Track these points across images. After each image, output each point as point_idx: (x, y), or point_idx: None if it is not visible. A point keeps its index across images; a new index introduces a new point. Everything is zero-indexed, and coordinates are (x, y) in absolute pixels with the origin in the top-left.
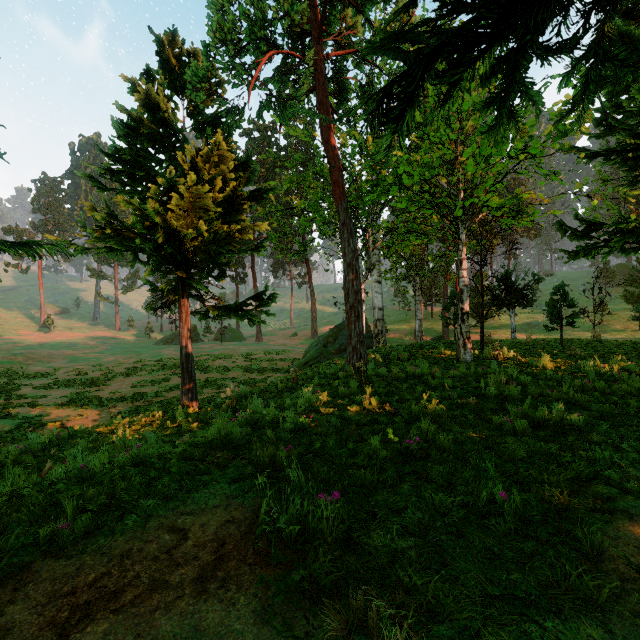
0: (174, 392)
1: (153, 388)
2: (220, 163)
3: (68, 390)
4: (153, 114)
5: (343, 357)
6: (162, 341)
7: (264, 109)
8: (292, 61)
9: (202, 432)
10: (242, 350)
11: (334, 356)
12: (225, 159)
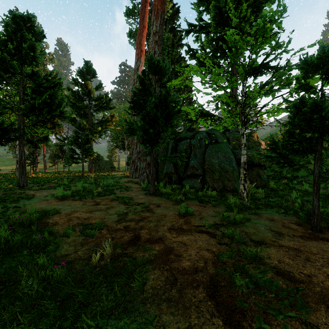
0: None
1: None
2: None
3: None
4: None
5: None
6: None
7: None
8: None
9: None
10: None
11: None
12: None
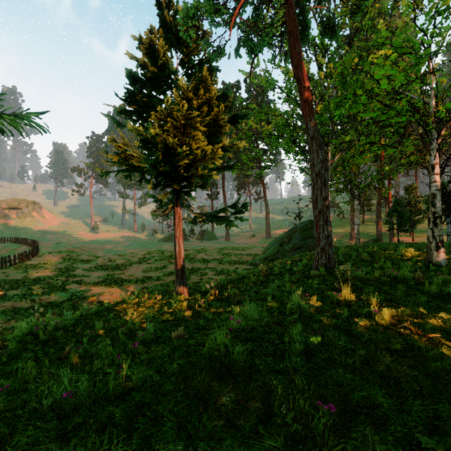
0: (170, 277)
1: (156, 273)
2: (205, 94)
3: (103, 272)
4: (154, 61)
5: (300, 255)
6: (162, 239)
7: (241, 45)
8: (261, 11)
9: (193, 323)
10: (216, 247)
11: (289, 253)
12: (209, 90)
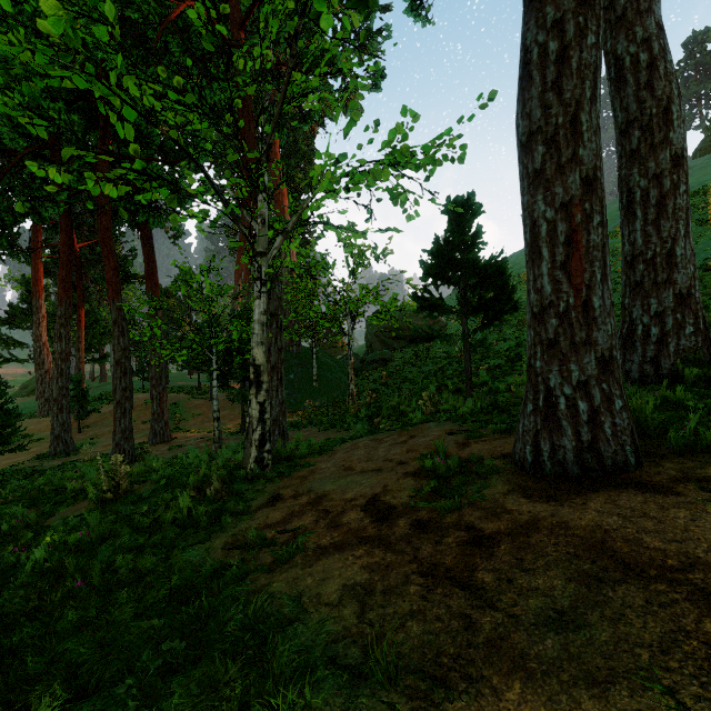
0: None
1: None
2: None
3: None
4: None
5: None
6: None
7: None
8: None
9: None
10: None
11: None
12: None
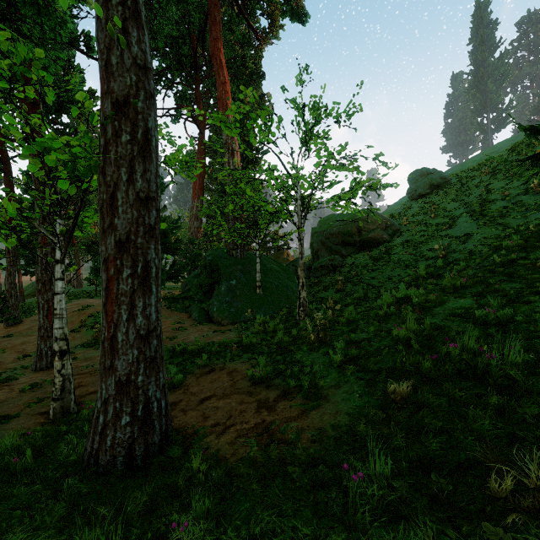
0: None
1: None
2: None
3: None
4: None
5: None
6: None
7: None
8: None
9: None
10: None
11: None
12: None
